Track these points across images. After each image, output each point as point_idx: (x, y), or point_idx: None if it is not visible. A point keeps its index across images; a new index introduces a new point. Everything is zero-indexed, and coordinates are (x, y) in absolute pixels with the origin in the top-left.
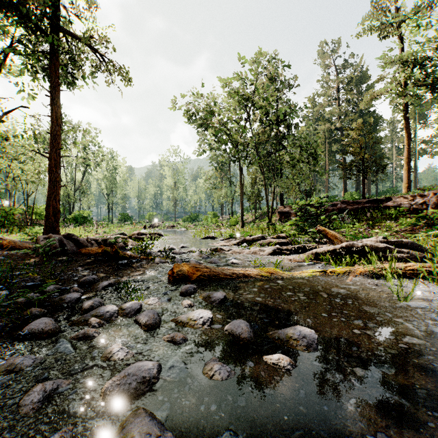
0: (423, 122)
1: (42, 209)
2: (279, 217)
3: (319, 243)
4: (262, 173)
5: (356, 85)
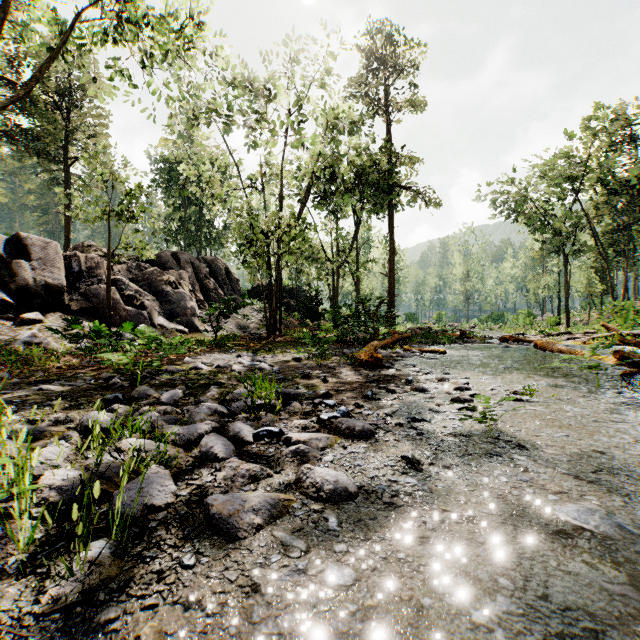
0: None
1: None
2: None
3: None
4: (603, 258)
5: None
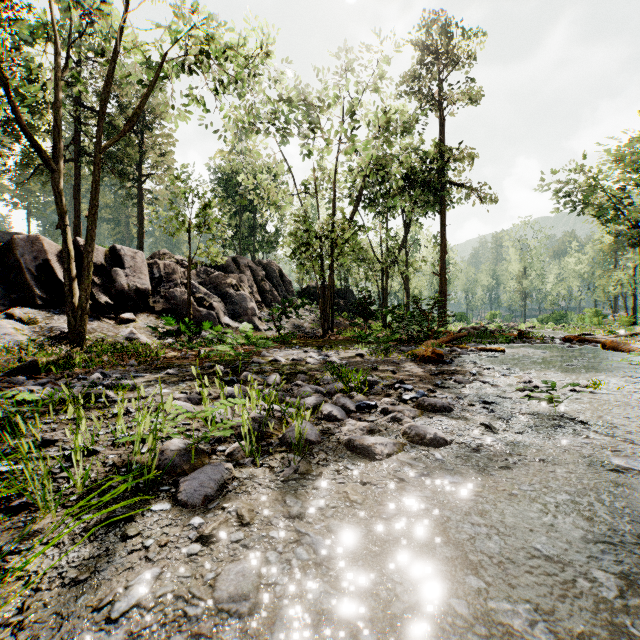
0: None
1: None
2: None
3: None
4: None
5: None
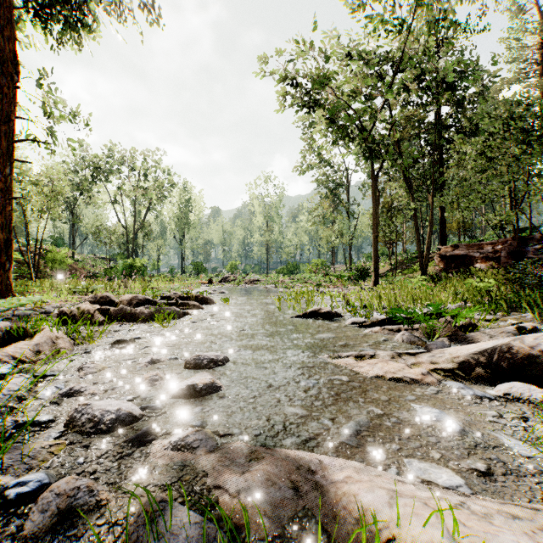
0: None
1: (105, 258)
2: (443, 266)
3: None
4: (409, 188)
5: None
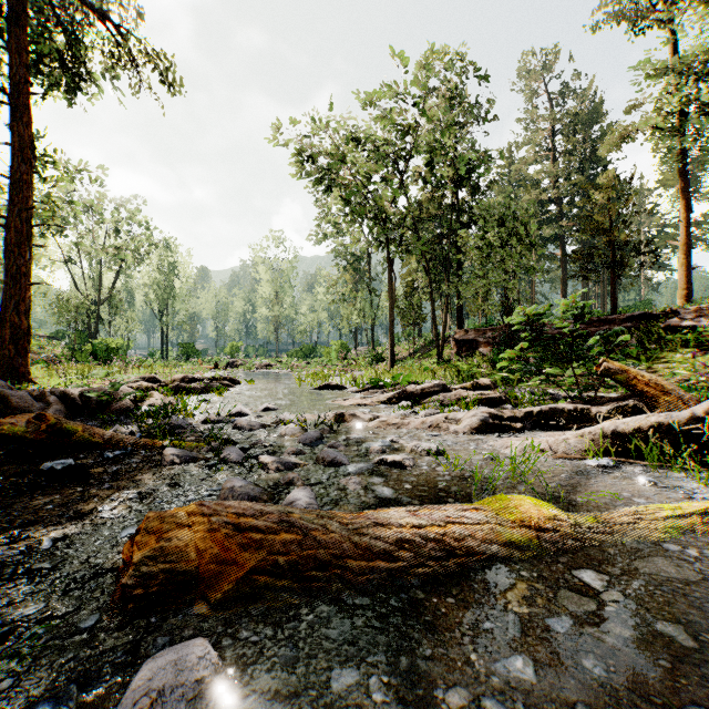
0: (695, 190)
1: (47, 336)
2: (457, 350)
3: (578, 402)
4: (426, 271)
5: (585, 124)
